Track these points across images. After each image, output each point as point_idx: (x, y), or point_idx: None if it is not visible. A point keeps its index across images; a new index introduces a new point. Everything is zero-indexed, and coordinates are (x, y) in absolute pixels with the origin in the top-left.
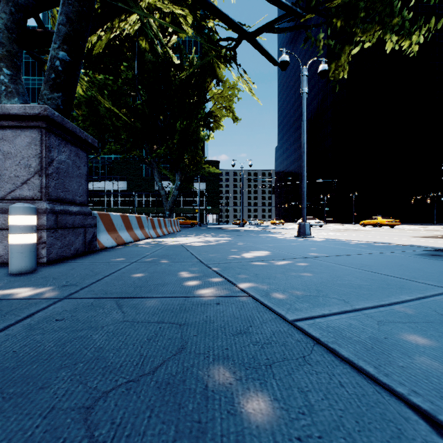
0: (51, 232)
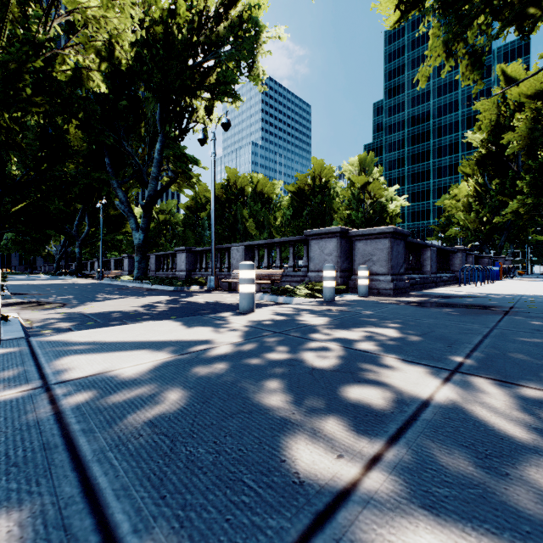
0: None
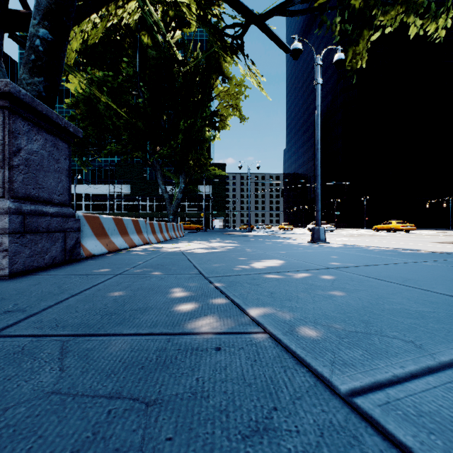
0: (15, 238)
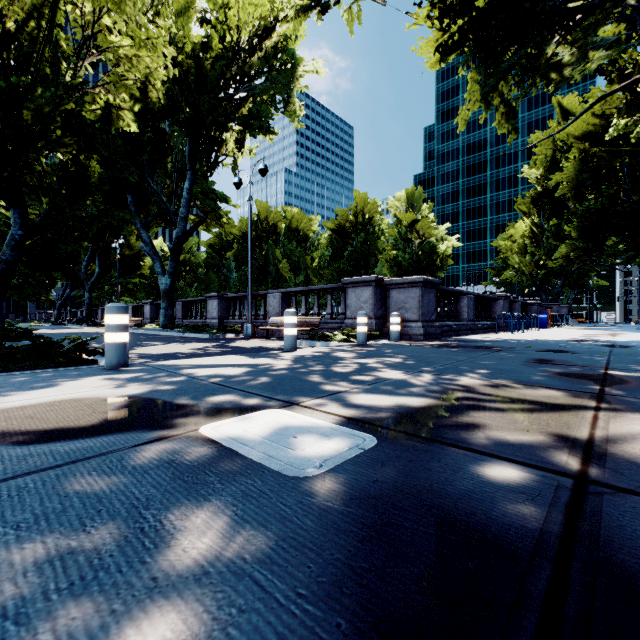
0: None
